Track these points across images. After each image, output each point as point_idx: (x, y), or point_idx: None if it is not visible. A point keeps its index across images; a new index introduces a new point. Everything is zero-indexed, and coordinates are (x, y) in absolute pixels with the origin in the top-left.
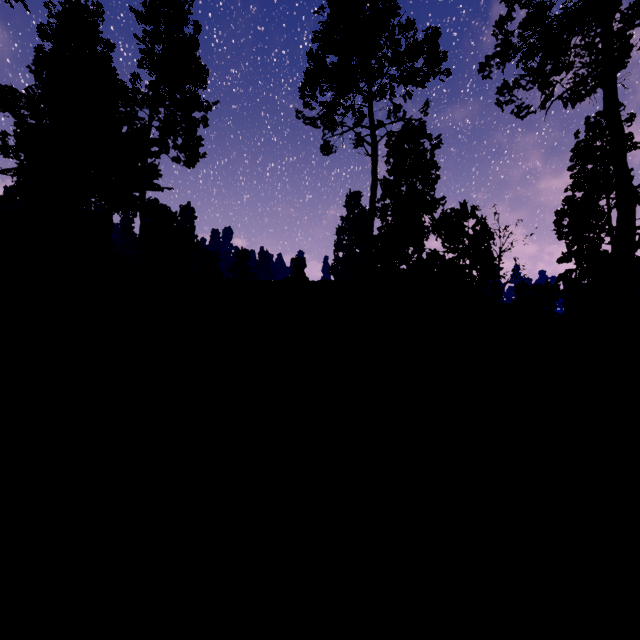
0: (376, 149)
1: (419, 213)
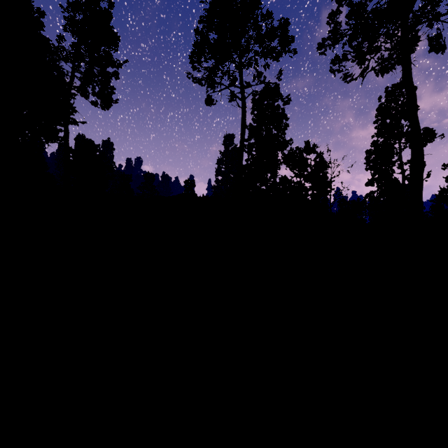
0: (245, 103)
1: (274, 150)
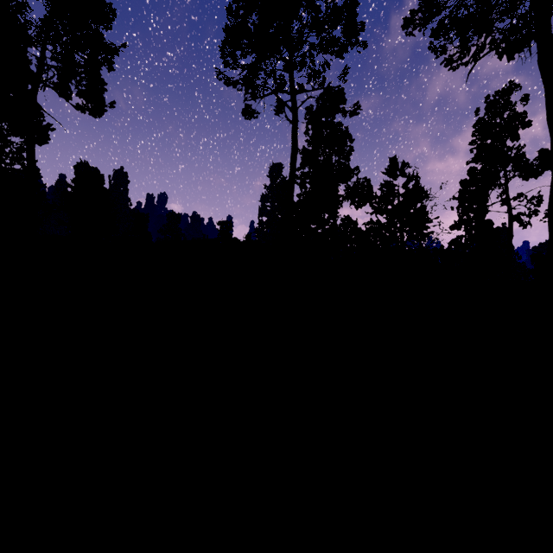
0: (296, 114)
1: (335, 181)
